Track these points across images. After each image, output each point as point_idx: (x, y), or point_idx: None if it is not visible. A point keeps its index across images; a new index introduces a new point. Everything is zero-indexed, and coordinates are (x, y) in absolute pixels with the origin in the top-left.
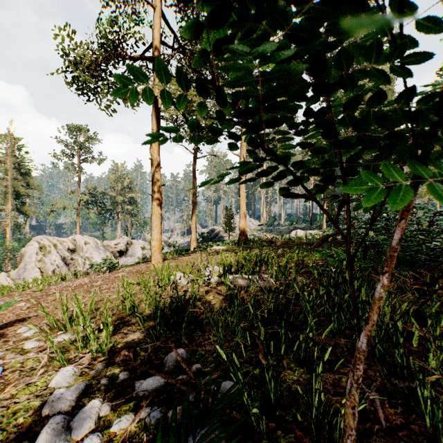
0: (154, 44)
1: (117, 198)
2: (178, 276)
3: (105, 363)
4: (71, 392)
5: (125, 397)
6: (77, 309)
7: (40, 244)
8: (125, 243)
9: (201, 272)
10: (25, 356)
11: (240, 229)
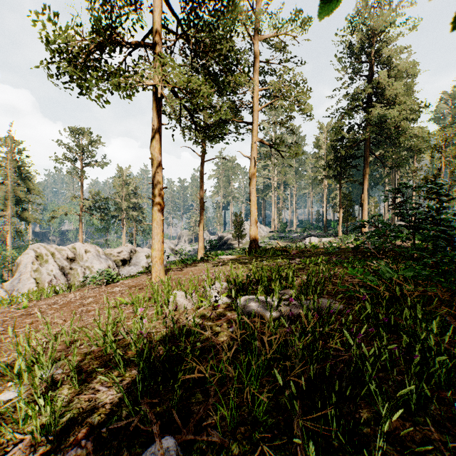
0: (155, 28)
1: (121, 203)
2: (178, 296)
3: None
4: None
5: None
6: (22, 361)
7: (37, 253)
8: (129, 252)
9: (207, 291)
10: None
11: (251, 236)
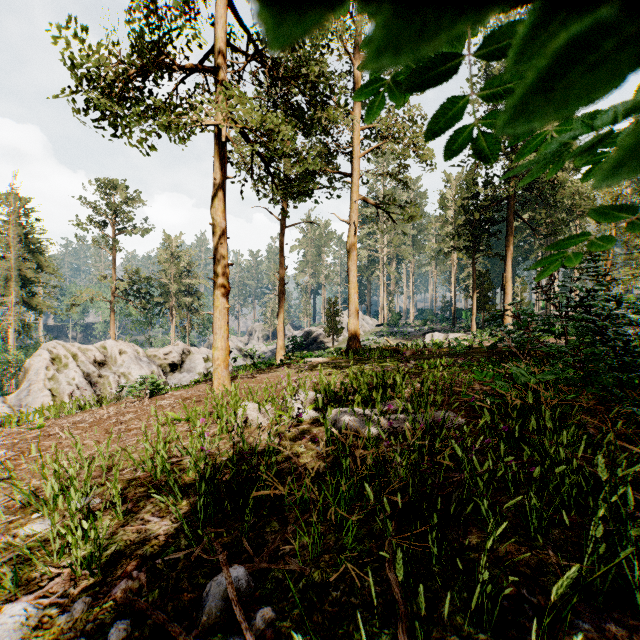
0: (217, 47)
1: (170, 286)
2: (249, 409)
3: (92, 593)
4: None
5: None
6: (54, 482)
7: (52, 354)
8: (180, 353)
9: (287, 402)
10: None
11: (349, 332)
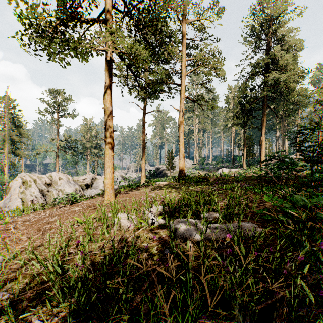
0: (107, 8)
1: (87, 144)
2: (122, 218)
3: None
4: None
5: None
6: None
7: (23, 180)
8: (91, 179)
9: (145, 214)
10: None
11: (179, 168)
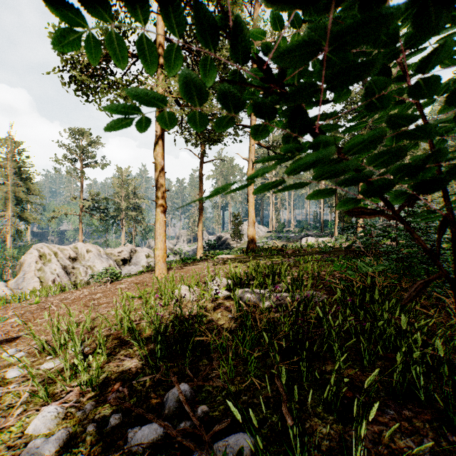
0: (158, 41)
1: (121, 204)
2: (182, 290)
3: (95, 400)
4: (49, 445)
5: (114, 454)
6: (66, 334)
7: (40, 252)
8: (129, 251)
9: (208, 285)
10: (6, 388)
11: (249, 236)
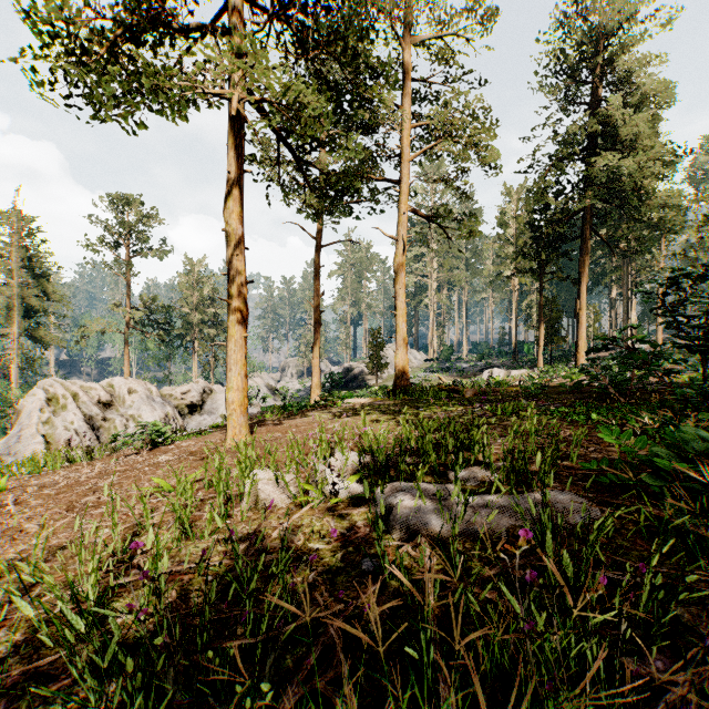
0: (231, 2)
1: (192, 316)
2: (262, 481)
3: None
4: None
5: None
6: None
7: (49, 394)
8: (200, 392)
9: (318, 471)
10: None
11: (397, 367)
